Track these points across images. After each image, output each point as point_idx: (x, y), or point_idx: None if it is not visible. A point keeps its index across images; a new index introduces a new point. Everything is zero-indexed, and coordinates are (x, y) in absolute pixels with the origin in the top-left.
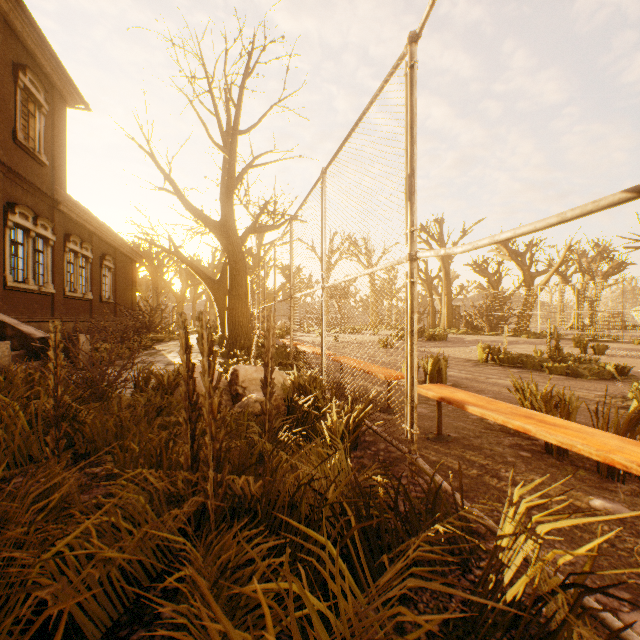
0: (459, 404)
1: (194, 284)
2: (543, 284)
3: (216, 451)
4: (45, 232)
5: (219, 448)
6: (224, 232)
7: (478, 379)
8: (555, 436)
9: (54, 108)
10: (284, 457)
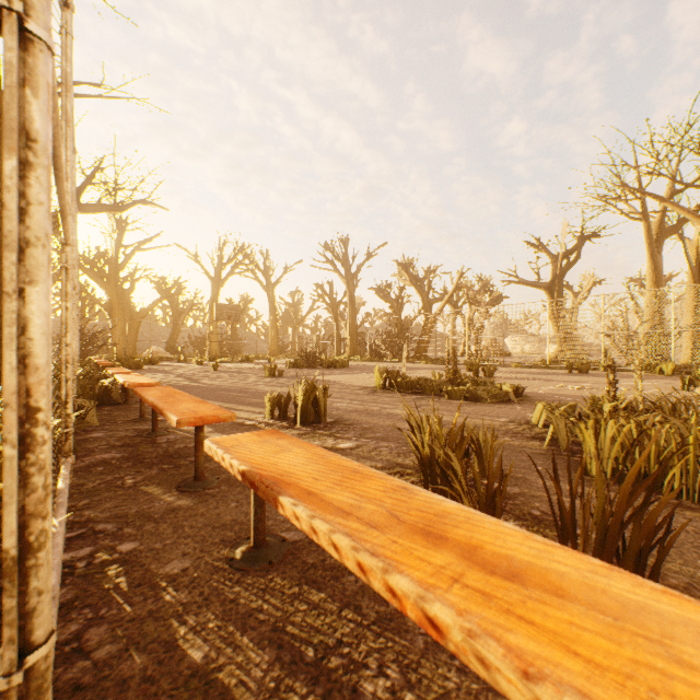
0: (269, 492)
1: None
2: (440, 310)
3: None
4: None
5: None
6: None
7: (370, 411)
8: (554, 695)
9: None
10: None
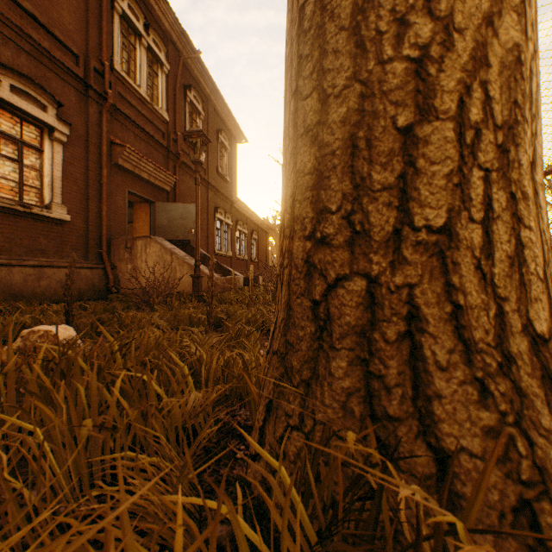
0: None
1: None
2: None
3: None
4: (228, 221)
5: None
6: None
7: None
8: None
9: (231, 147)
10: None
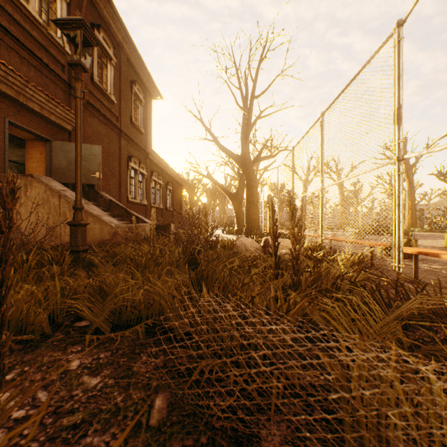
0: (434, 254)
1: (214, 198)
2: None
3: (296, 254)
4: (143, 171)
5: (298, 253)
6: (243, 162)
7: None
8: None
9: (146, 101)
10: (322, 268)
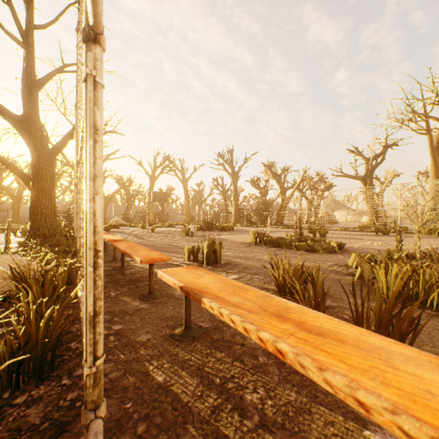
0: (196, 296)
1: None
2: (291, 194)
3: None
4: None
5: None
6: (26, 126)
7: (247, 257)
8: (332, 375)
9: None
10: None
